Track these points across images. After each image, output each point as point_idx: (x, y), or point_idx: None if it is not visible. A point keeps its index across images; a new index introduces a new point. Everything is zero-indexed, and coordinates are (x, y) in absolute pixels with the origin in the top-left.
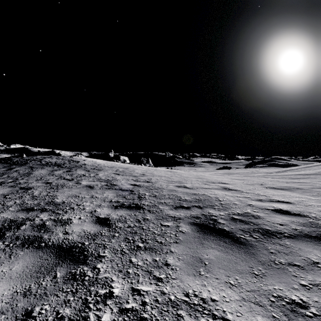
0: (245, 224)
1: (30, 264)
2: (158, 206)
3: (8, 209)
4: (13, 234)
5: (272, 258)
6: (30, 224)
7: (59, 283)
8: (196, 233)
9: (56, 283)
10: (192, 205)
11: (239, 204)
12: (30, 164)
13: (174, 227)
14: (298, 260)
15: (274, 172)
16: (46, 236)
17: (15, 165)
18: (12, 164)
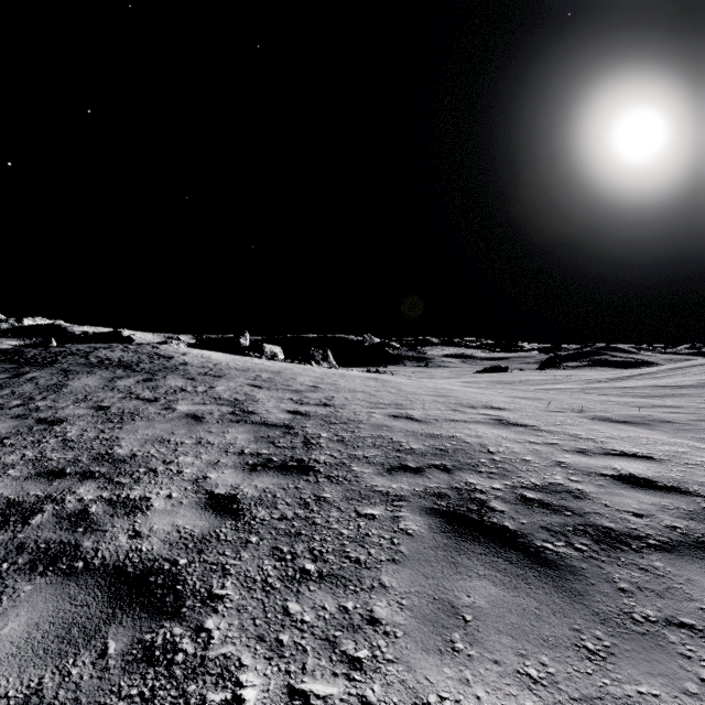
0: (552, 514)
1: (47, 617)
2: (350, 467)
3: (5, 473)
4: (12, 539)
5: (625, 604)
6: (54, 513)
7: (112, 670)
8: (441, 538)
9: (106, 670)
10: (427, 463)
11: (535, 461)
12: (63, 364)
13: (387, 521)
14: (688, 610)
15: (605, 379)
16: (88, 544)
17: (30, 367)
18: (23, 363)
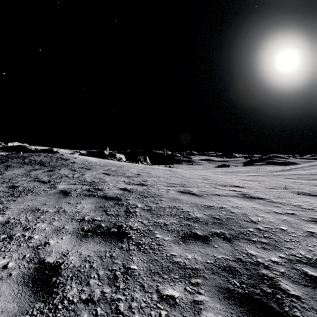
0: None
1: None
2: (154, 234)
3: None
4: None
5: None
6: None
7: None
8: None
9: None
10: (210, 232)
11: (291, 231)
12: (9, 163)
13: (188, 311)
14: None
15: (278, 170)
16: None
17: None
18: None
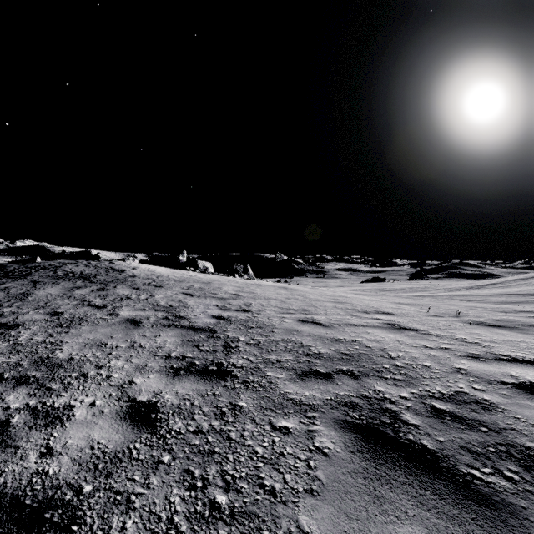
0: (468, 430)
1: None
2: (265, 372)
3: None
4: None
5: None
6: None
7: None
8: (358, 460)
9: None
10: (335, 369)
11: (435, 367)
12: (34, 276)
13: (302, 437)
14: None
15: (463, 288)
16: None
17: (7, 278)
18: (1, 276)
